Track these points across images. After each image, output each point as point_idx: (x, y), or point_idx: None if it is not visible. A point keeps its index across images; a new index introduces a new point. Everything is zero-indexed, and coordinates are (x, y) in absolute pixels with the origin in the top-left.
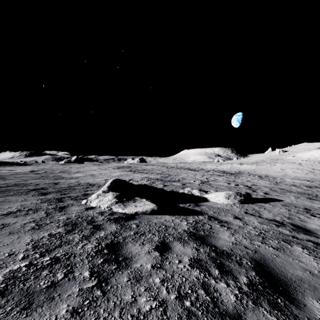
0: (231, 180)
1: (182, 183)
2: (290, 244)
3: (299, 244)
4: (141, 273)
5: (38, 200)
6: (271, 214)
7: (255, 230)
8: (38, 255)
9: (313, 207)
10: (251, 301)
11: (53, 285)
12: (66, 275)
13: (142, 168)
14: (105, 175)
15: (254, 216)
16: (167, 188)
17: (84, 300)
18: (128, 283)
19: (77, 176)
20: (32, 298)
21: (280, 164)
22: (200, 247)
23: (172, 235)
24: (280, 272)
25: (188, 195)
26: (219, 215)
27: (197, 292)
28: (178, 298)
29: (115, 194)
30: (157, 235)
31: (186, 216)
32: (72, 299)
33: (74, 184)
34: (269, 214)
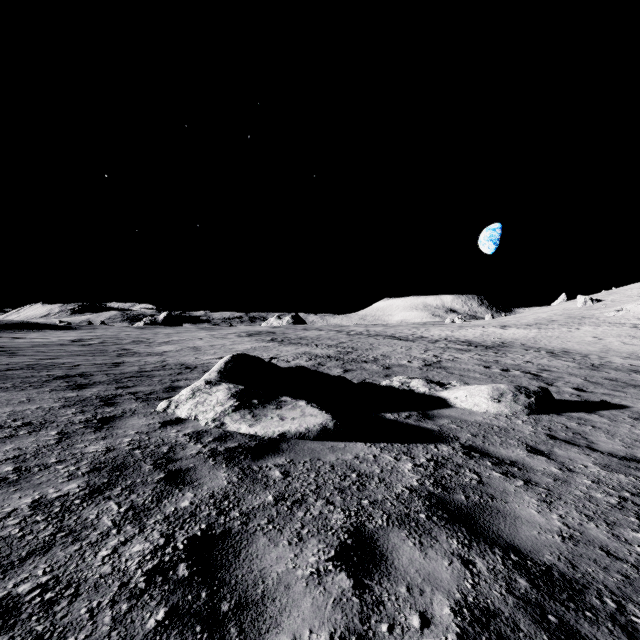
0: (490, 360)
1: (384, 366)
2: None
3: None
4: None
5: (59, 400)
6: (618, 442)
7: (601, 489)
8: None
9: None
10: None
11: None
12: None
13: (298, 336)
14: (221, 349)
15: (576, 447)
16: (353, 376)
17: None
18: None
19: (165, 350)
20: None
21: (591, 328)
22: (472, 551)
23: (381, 506)
24: None
25: (402, 392)
26: (487, 442)
27: None
28: None
29: (234, 389)
30: (339, 506)
31: (408, 444)
32: None
33: (154, 366)
34: (613, 442)
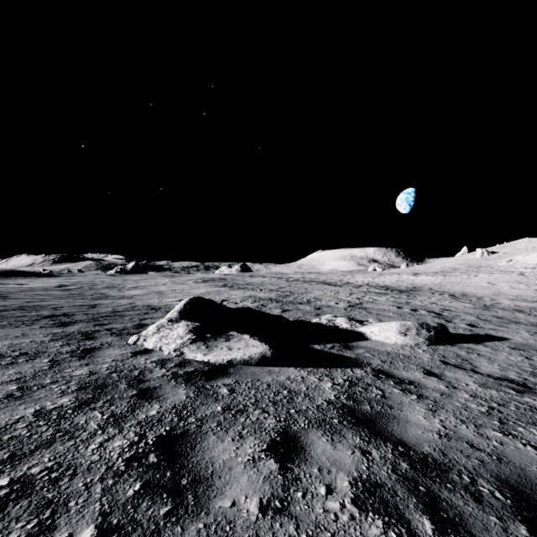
0: (403, 302)
1: (316, 307)
2: None
3: None
4: (233, 531)
5: (48, 335)
6: (496, 366)
7: (476, 401)
8: None
9: None
10: None
11: None
12: None
13: (245, 282)
14: (180, 293)
15: (463, 370)
16: (289, 315)
17: None
18: None
19: (133, 294)
20: None
21: (486, 275)
22: (370, 445)
23: (304, 414)
24: None
25: (329, 328)
26: (393, 367)
27: None
28: None
29: (191, 326)
30: (272, 414)
31: (329, 369)
32: None
33: (125, 307)
34: (492, 366)
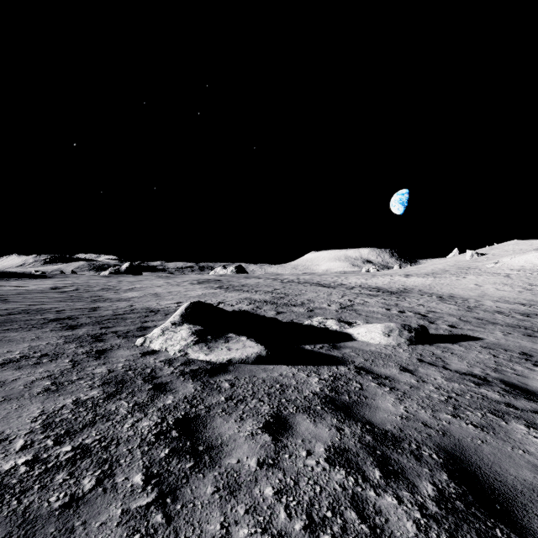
0: (392, 304)
1: (309, 309)
2: (504, 419)
3: (520, 419)
4: (239, 476)
5: (61, 338)
6: (465, 363)
7: (439, 392)
8: (51, 442)
9: (537, 350)
10: (446, 535)
11: (74, 502)
12: (100, 482)
13: (240, 283)
14: (177, 295)
15: (435, 367)
16: (283, 317)
17: (130, 533)
18: (214, 497)
19: (130, 296)
20: (31, 531)
21: (474, 276)
22: (344, 424)
23: (293, 402)
24: (493, 474)
25: (319, 330)
26: (374, 364)
27: (344, 516)
28: (308, 529)
29: (194, 328)
30: (266, 403)
31: (317, 366)
32: (108, 531)
33: (125, 310)
34: (461, 363)
